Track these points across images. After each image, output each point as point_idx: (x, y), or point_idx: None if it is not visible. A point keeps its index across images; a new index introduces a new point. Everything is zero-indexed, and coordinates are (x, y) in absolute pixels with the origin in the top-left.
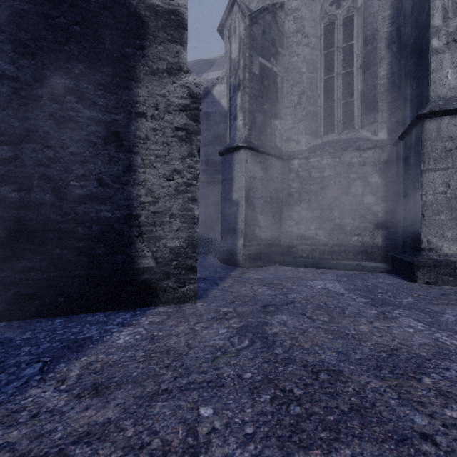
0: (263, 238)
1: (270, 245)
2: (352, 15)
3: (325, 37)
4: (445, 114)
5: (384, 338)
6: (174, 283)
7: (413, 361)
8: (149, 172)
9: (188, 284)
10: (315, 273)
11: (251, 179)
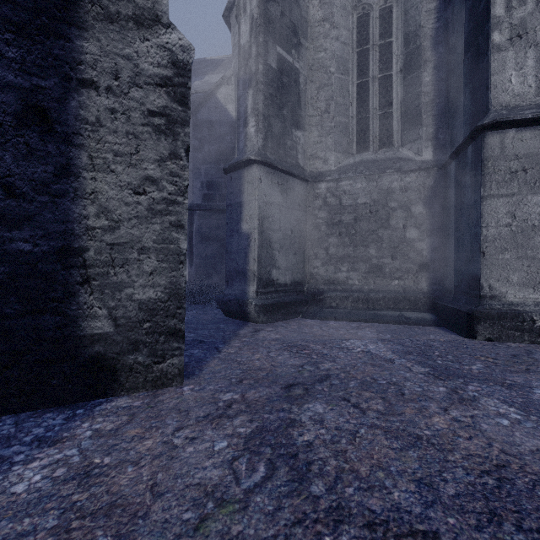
0: (282, 283)
1: (291, 292)
2: (390, 6)
3: (358, 31)
4: (510, 126)
5: (475, 441)
6: (147, 356)
7: (539, 493)
8: (103, 179)
9: (169, 357)
10: (350, 329)
11: (267, 205)
